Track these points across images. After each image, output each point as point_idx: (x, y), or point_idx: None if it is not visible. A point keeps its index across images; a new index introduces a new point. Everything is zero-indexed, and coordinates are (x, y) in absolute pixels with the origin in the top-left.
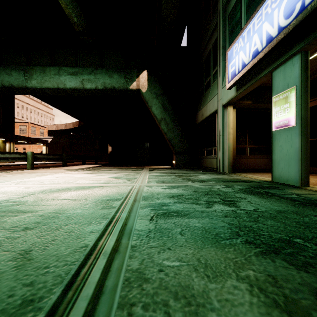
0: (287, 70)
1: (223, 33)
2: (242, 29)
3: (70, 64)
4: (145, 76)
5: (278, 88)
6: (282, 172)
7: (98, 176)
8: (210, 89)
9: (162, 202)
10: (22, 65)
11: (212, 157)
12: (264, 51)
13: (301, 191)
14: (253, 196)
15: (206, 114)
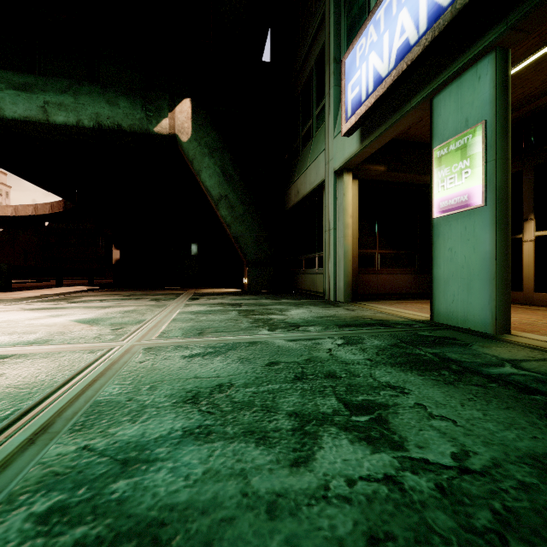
0: (464, 90)
1: (335, 32)
2: (376, 6)
3: (16, 67)
4: (188, 109)
5: (446, 130)
6: (454, 302)
7: (49, 318)
8: (312, 143)
9: (138, 440)
10: None
11: (316, 271)
12: (424, 41)
13: (510, 350)
14: (419, 377)
15: (305, 189)
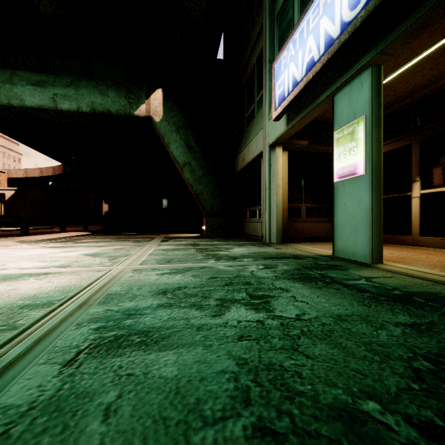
0: (353, 92)
1: (269, 40)
2: (293, 30)
3: (32, 68)
4: (160, 97)
5: (342, 120)
6: (347, 242)
7: (64, 253)
8: (254, 122)
9: (135, 307)
10: None
11: (257, 220)
12: (322, 60)
13: (373, 272)
14: (302, 285)
15: (248, 158)
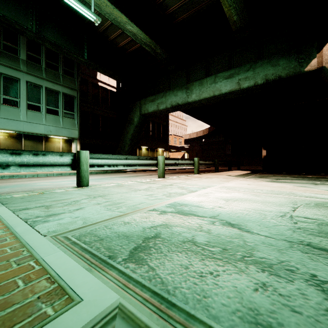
0: None
1: None
2: None
3: (223, 69)
4: None
5: None
6: None
7: (303, 187)
8: None
9: None
10: (183, 85)
11: None
12: None
13: None
14: None
15: None
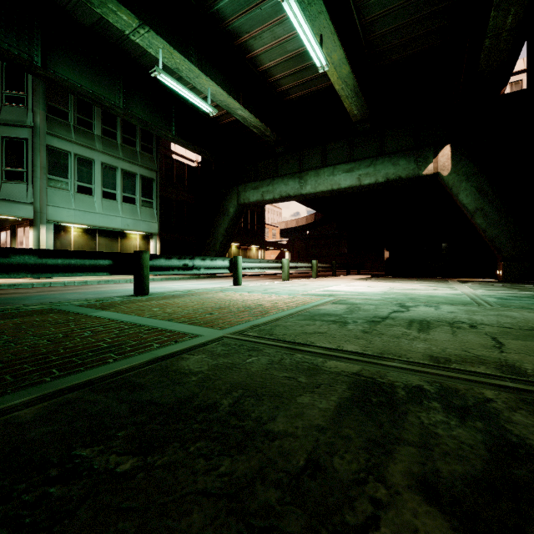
0: None
1: None
2: None
3: (342, 159)
4: (448, 152)
5: None
6: None
7: (407, 285)
8: None
9: (501, 297)
10: (294, 171)
11: None
12: None
13: None
14: None
15: None
